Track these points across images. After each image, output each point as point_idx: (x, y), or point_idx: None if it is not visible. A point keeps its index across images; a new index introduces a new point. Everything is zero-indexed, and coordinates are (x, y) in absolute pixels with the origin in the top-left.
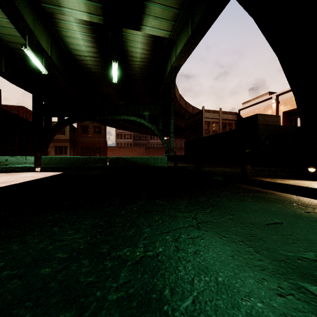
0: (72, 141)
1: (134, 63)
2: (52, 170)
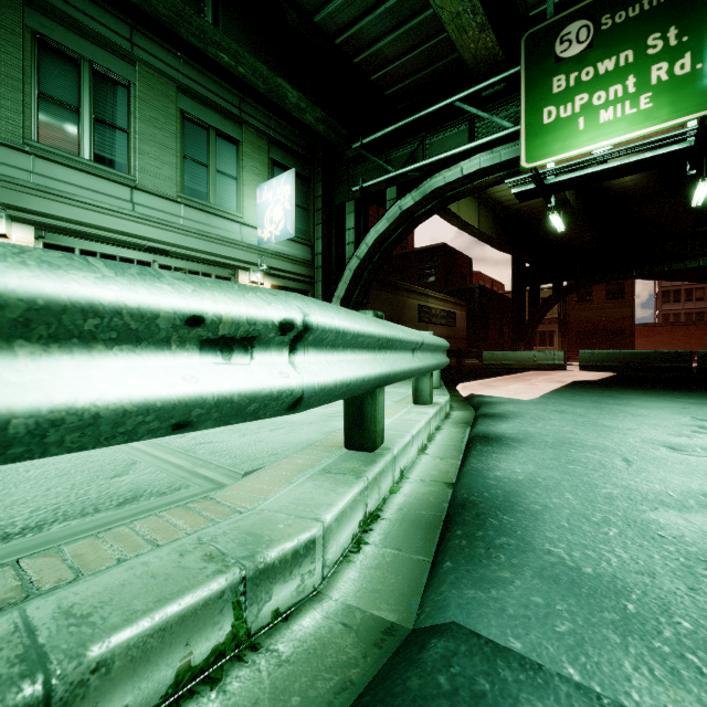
0: (561, 321)
1: None
2: (594, 369)
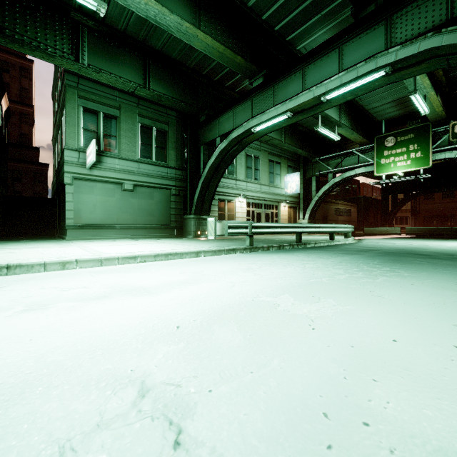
0: (413, 210)
1: None
2: (412, 234)
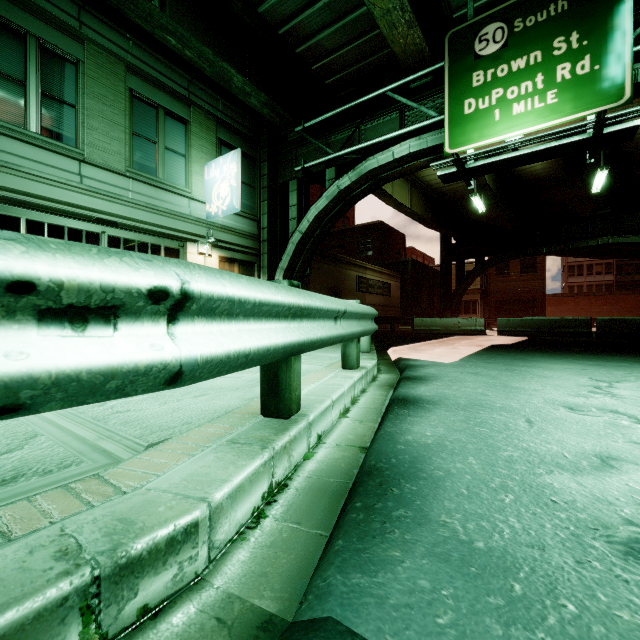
0: (483, 291)
1: (637, 136)
2: (510, 334)
